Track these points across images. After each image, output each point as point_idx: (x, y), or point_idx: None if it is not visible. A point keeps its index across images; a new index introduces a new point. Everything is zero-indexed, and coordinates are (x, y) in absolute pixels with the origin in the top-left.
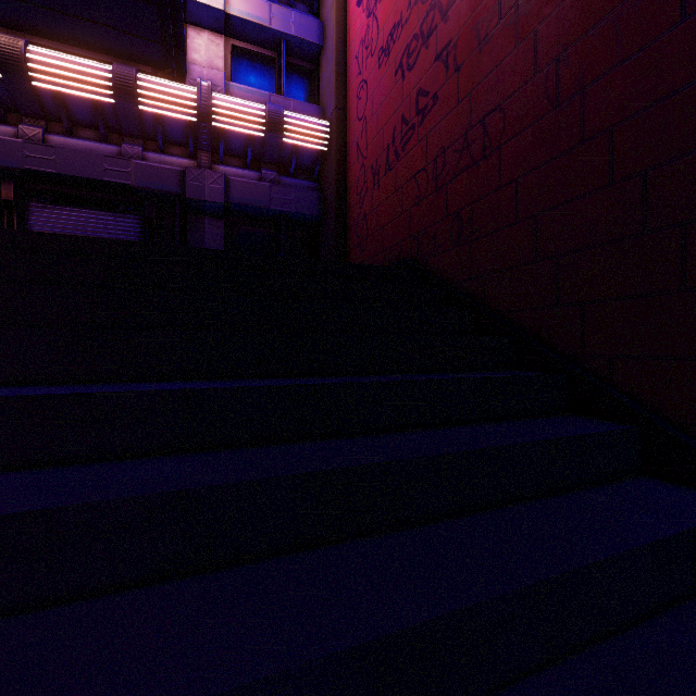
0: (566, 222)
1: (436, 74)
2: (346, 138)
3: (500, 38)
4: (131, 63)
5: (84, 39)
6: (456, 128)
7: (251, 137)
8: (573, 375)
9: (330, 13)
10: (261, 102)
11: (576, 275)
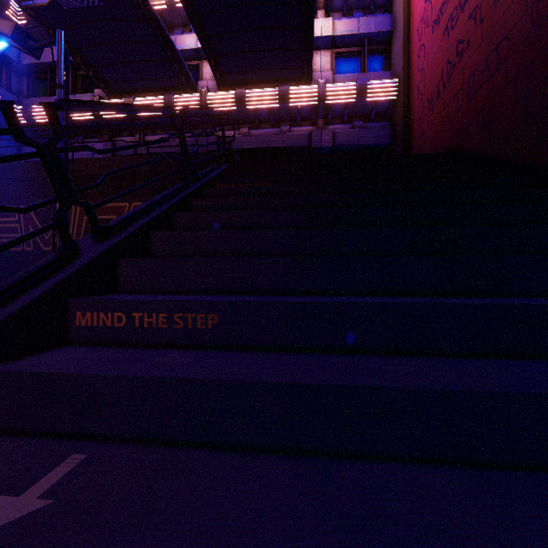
0: (542, 92)
1: (469, 27)
2: (410, 86)
3: None
4: (285, 83)
5: (266, 79)
6: (480, 58)
7: (347, 104)
8: (542, 176)
9: (398, 8)
10: (353, 81)
11: (547, 121)
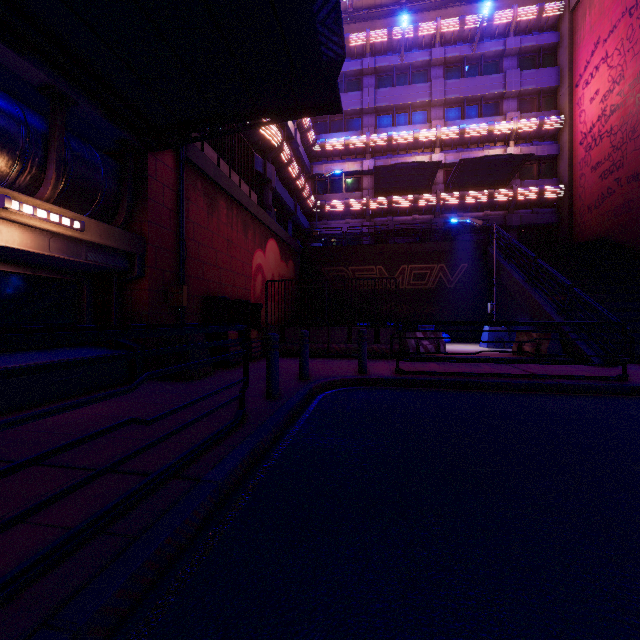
0: None
1: (614, 185)
2: (573, 192)
3: (632, 184)
4: (490, 187)
5: (479, 185)
6: (620, 202)
7: (530, 199)
8: None
9: (564, 144)
10: (533, 185)
11: None
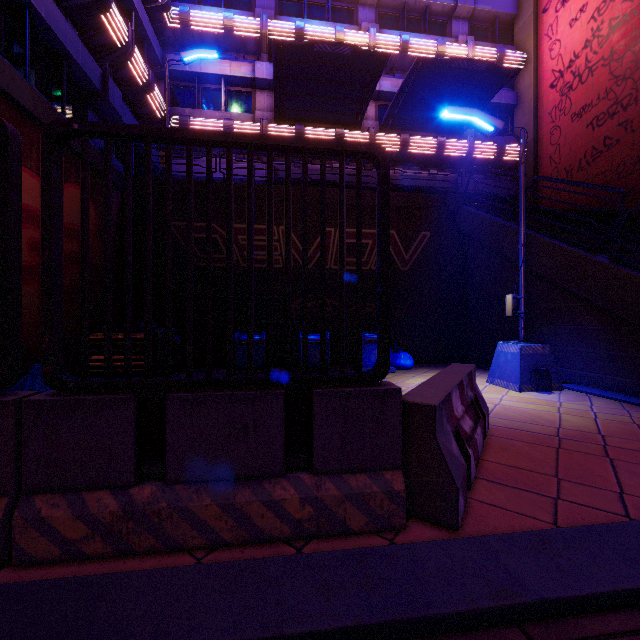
0: None
1: (618, 131)
2: (538, 153)
3: None
4: (439, 135)
5: (425, 129)
6: (632, 154)
7: (487, 159)
8: None
9: (526, 89)
10: (488, 141)
11: None
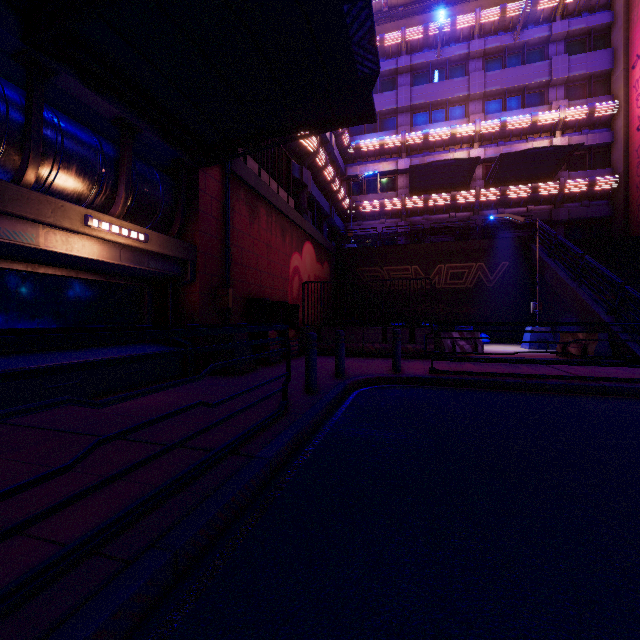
0: None
1: None
2: (629, 182)
3: None
4: (534, 181)
5: (521, 179)
6: None
7: (579, 192)
8: None
9: (619, 131)
10: (582, 176)
11: None
